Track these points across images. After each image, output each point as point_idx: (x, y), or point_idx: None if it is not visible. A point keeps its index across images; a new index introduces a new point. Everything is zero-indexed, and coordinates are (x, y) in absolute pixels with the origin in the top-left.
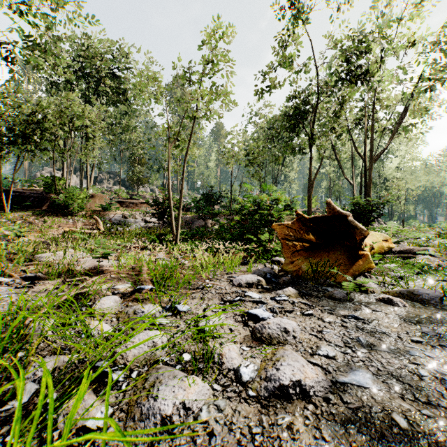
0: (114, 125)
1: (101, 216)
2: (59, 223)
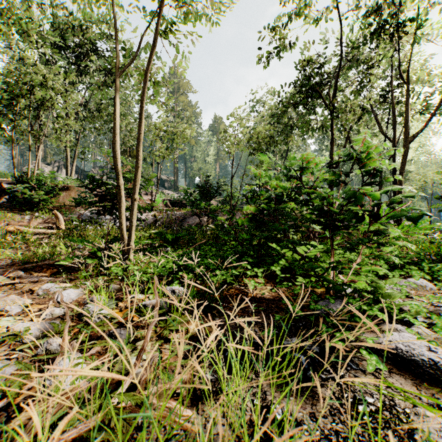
0: (101, 111)
1: (70, 212)
2: (10, 221)
